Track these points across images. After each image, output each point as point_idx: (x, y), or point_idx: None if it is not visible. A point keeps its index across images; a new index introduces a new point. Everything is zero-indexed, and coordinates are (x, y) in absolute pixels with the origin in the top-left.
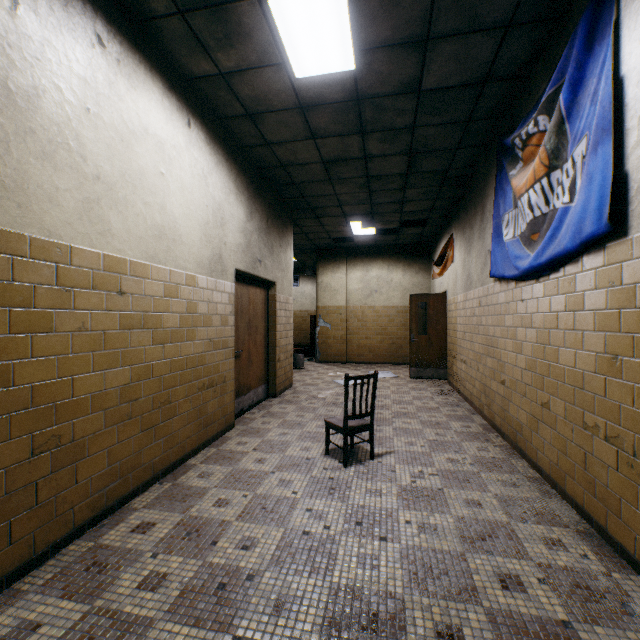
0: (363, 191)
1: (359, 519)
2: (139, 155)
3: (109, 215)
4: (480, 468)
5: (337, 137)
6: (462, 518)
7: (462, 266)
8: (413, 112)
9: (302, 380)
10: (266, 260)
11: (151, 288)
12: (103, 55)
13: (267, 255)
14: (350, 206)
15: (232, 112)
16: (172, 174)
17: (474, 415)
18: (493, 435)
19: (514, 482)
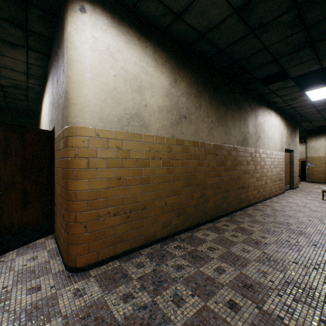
0: None
1: None
2: (272, 130)
3: (269, 144)
4: None
5: (324, 105)
6: None
7: None
8: None
9: (301, 186)
10: (290, 143)
11: (273, 156)
12: (269, 115)
13: (291, 142)
14: None
15: (287, 108)
16: (275, 130)
17: None
18: None
19: None
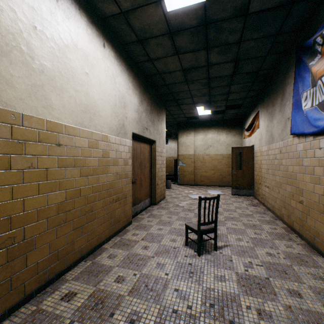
0: (205, 88)
1: (212, 301)
2: (71, 60)
3: (50, 96)
4: (291, 262)
5: (191, 52)
6: (289, 307)
7: (266, 129)
8: (241, 31)
9: (170, 195)
10: (150, 128)
11: (79, 142)
12: None
13: (151, 125)
14: (197, 97)
15: (129, 39)
16: (93, 74)
17: (276, 220)
18: (293, 236)
19: (321, 276)
